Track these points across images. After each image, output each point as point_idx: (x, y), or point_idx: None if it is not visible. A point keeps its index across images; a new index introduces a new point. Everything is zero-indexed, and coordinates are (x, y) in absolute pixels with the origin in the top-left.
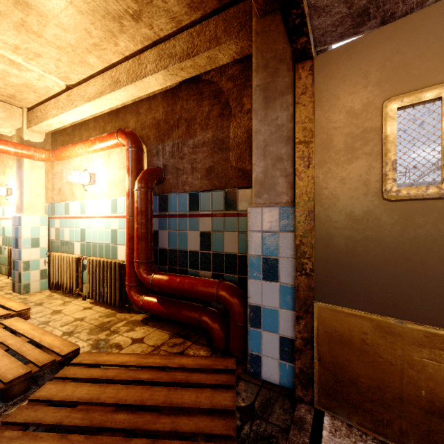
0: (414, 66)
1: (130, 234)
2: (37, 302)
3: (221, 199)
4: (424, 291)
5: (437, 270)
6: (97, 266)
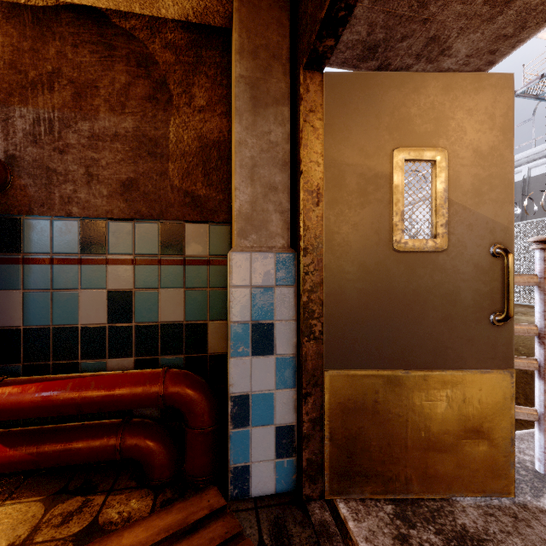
0: (416, 123)
1: None
2: None
3: (154, 236)
4: (424, 338)
5: (432, 317)
6: None
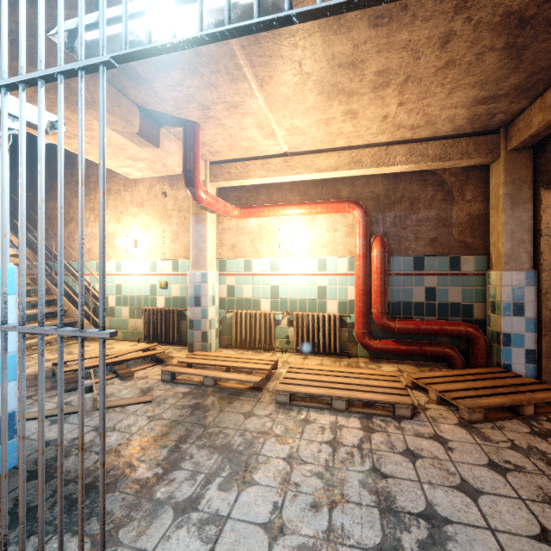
0: None
1: (365, 289)
2: None
3: (446, 262)
4: None
5: None
6: (310, 319)
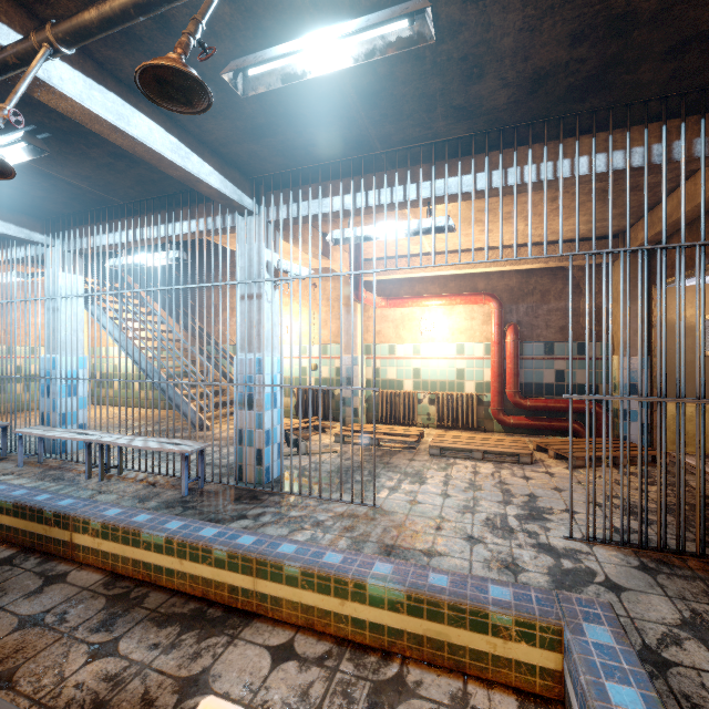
0: None
1: (499, 372)
2: None
3: (574, 348)
4: None
5: None
6: (450, 398)
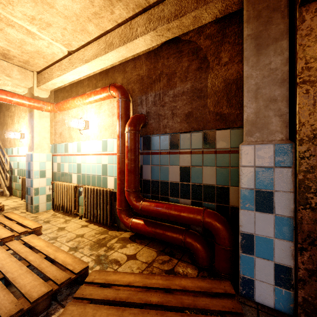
0: None
1: (121, 168)
2: (45, 220)
3: (200, 139)
4: None
5: None
6: (91, 192)
